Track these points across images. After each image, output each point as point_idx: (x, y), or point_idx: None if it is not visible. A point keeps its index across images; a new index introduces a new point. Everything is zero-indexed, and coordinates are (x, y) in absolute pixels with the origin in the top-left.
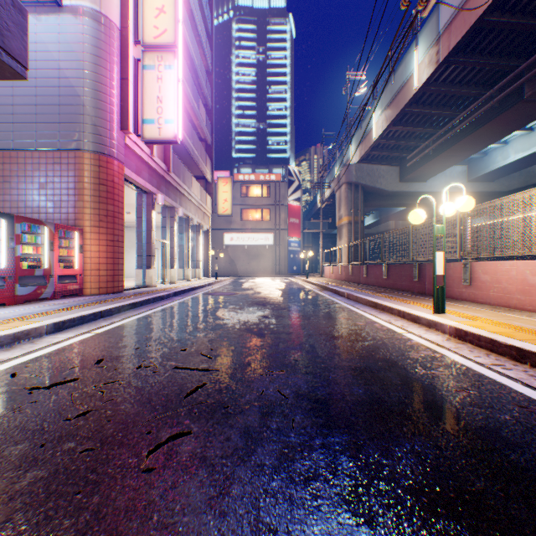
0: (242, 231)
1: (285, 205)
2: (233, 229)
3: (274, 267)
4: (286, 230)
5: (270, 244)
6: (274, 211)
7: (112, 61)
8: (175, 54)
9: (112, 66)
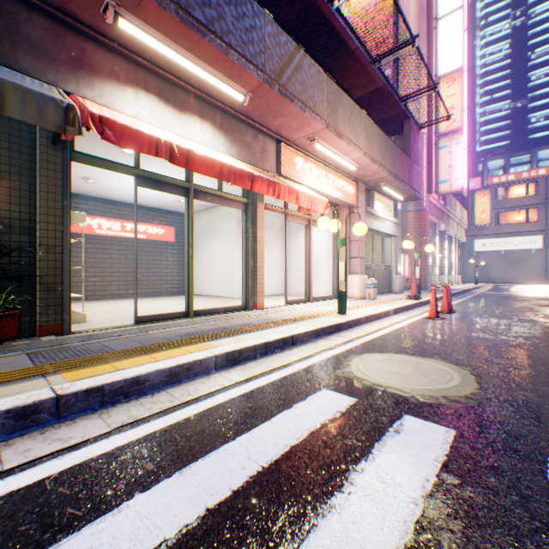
0: (496, 236)
1: None
2: (484, 234)
3: (542, 274)
4: None
5: (537, 247)
6: (542, 210)
7: (423, 156)
8: (461, 134)
9: (423, 159)
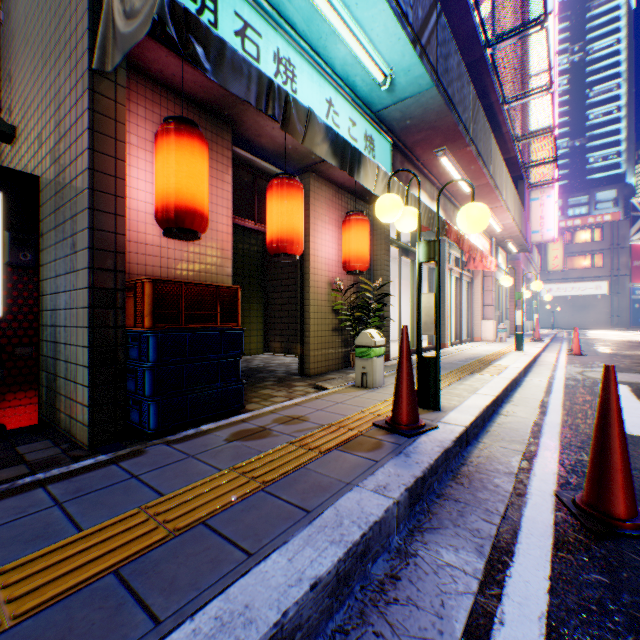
0: (562, 281)
1: (624, 247)
2: (550, 279)
3: (607, 319)
4: (625, 276)
5: (602, 293)
6: (607, 256)
7: None
8: (552, 188)
9: None
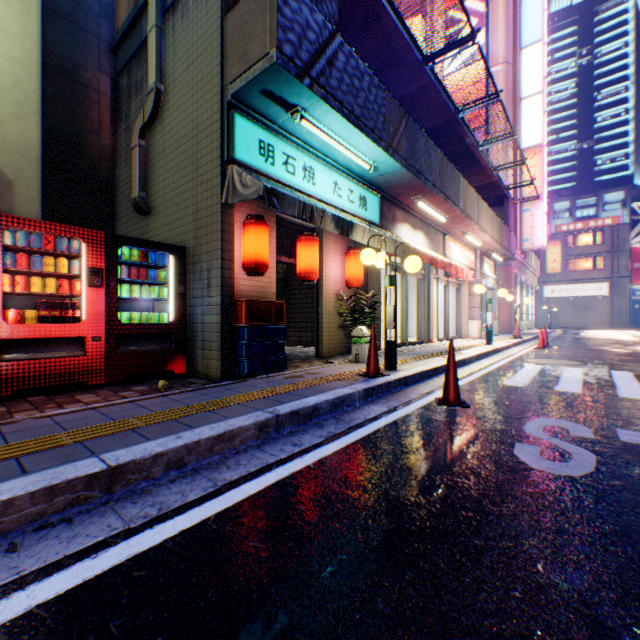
0: (564, 283)
1: (624, 250)
2: (552, 281)
3: (608, 319)
4: (625, 278)
5: (603, 294)
6: (608, 258)
7: None
8: (541, 200)
9: None
